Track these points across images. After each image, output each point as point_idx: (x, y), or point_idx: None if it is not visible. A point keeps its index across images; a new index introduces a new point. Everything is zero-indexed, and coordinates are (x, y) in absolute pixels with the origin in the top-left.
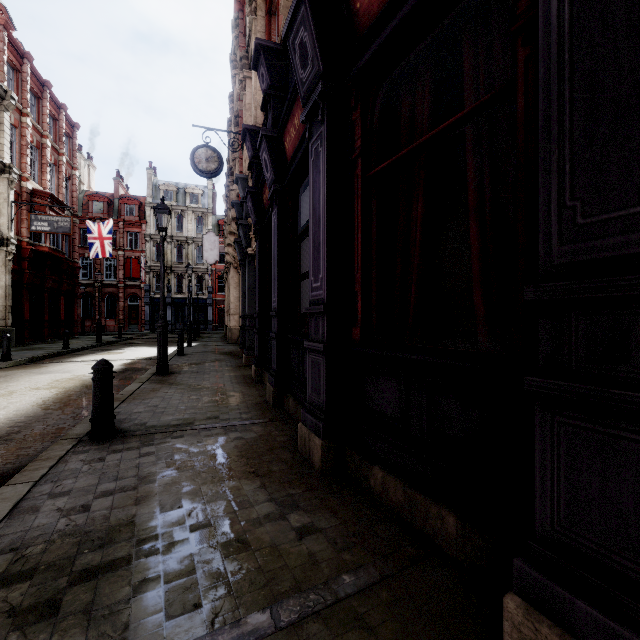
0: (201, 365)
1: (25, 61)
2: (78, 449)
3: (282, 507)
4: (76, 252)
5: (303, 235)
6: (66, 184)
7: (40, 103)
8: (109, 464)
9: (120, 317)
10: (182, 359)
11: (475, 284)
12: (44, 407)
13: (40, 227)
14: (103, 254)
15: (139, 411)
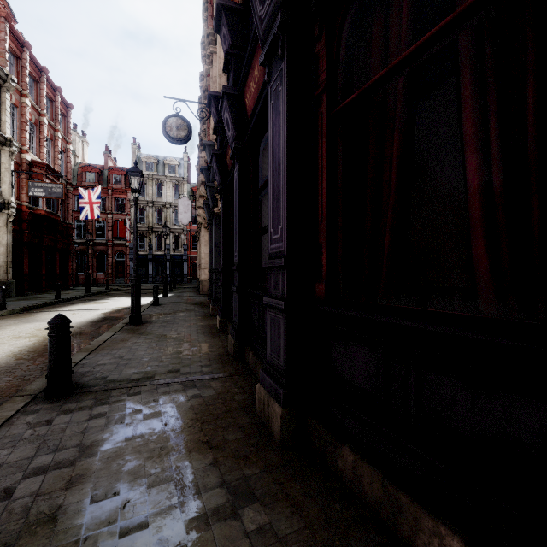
0: (172, 315)
1: (25, 49)
2: (29, 408)
3: (235, 496)
4: (70, 215)
5: (263, 190)
6: (61, 156)
7: (38, 86)
8: (54, 428)
9: (109, 271)
10: (156, 309)
11: (475, 230)
12: (18, 357)
13: (36, 193)
14: (92, 216)
15: (104, 363)
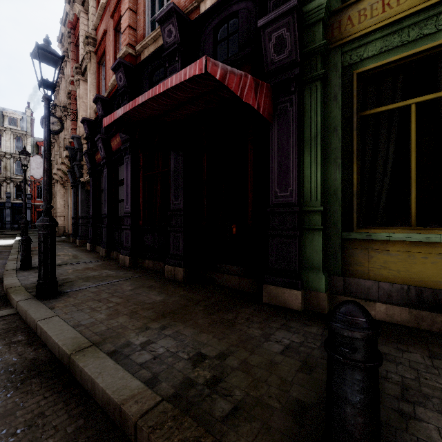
0: None
1: None
2: (20, 271)
3: (117, 272)
4: None
5: (120, 184)
6: None
7: None
8: None
9: None
10: None
11: None
12: None
13: None
14: None
15: (33, 262)
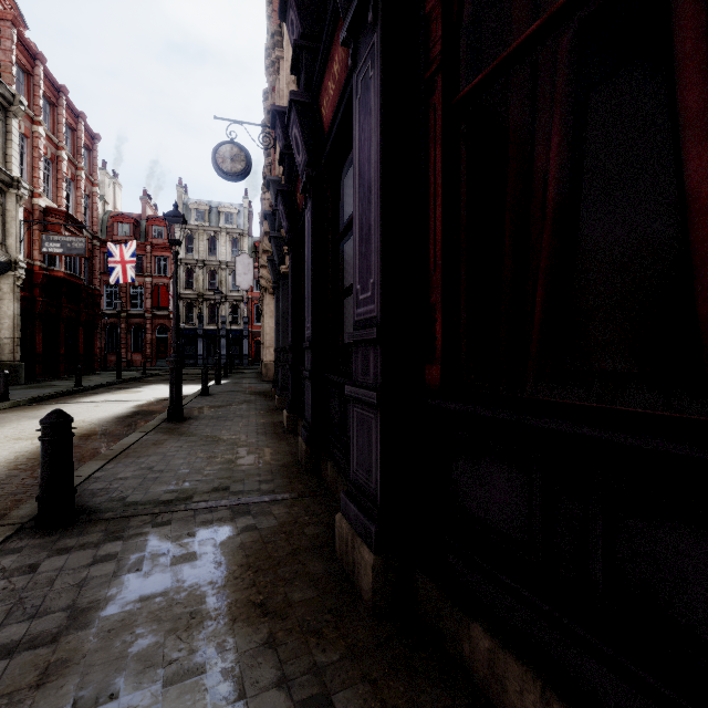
0: (225, 408)
1: (37, 63)
2: (9, 545)
3: (300, 705)
4: (97, 278)
5: (346, 234)
6: (86, 202)
7: (55, 111)
8: (39, 579)
9: (147, 351)
10: (205, 400)
11: (703, 274)
12: (12, 466)
13: (52, 249)
14: (125, 280)
15: (125, 476)
